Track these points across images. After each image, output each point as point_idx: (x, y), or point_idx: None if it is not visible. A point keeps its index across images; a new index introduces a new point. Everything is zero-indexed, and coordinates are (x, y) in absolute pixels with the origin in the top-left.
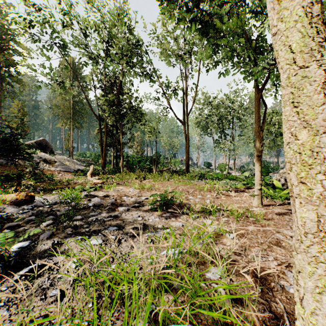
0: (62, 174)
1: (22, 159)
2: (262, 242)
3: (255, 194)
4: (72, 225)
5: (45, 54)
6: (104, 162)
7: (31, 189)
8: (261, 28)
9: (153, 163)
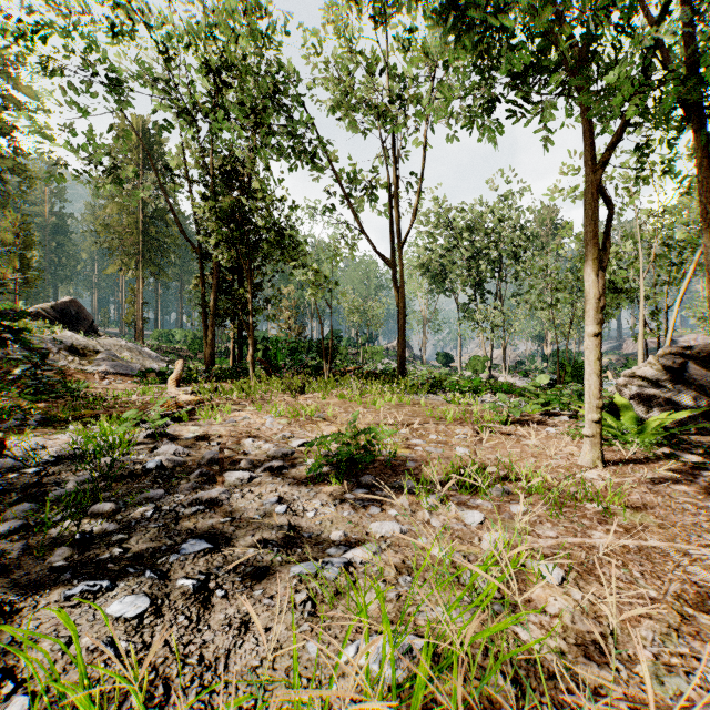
0: (110, 382)
1: None
2: (655, 598)
3: (587, 433)
4: (77, 535)
5: (72, 102)
6: (212, 352)
7: (17, 419)
8: None
9: (324, 356)
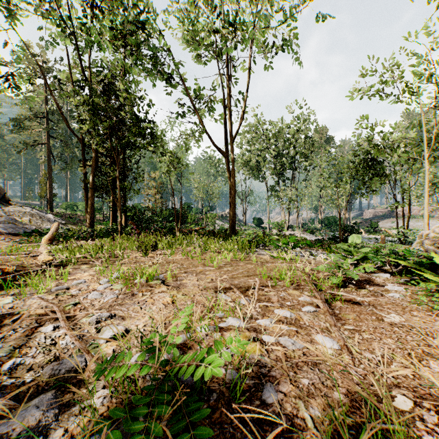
0: None
1: None
2: None
3: None
4: None
5: None
6: (91, 217)
7: None
8: None
9: (175, 219)
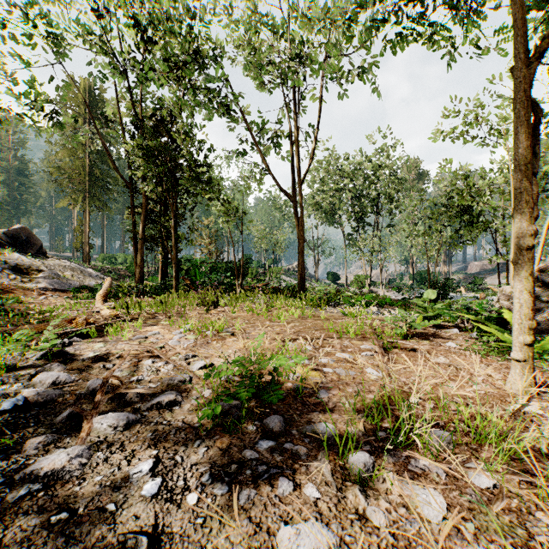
0: (47, 297)
1: None
2: None
3: (517, 358)
4: None
5: (17, 54)
6: (141, 271)
7: None
8: None
9: (236, 274)
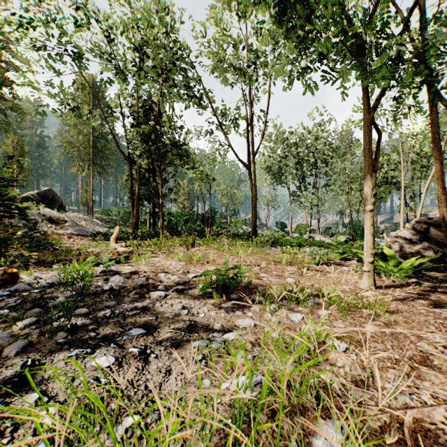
0: (74, 240)
1: (9, 216)
2: (398, 359)
3: (365, 270)
4: (68, 326)
5: (50, 67)
6: (136, 221)
7: (21, 261)
8: (374, 10)
9: (206, 224)
